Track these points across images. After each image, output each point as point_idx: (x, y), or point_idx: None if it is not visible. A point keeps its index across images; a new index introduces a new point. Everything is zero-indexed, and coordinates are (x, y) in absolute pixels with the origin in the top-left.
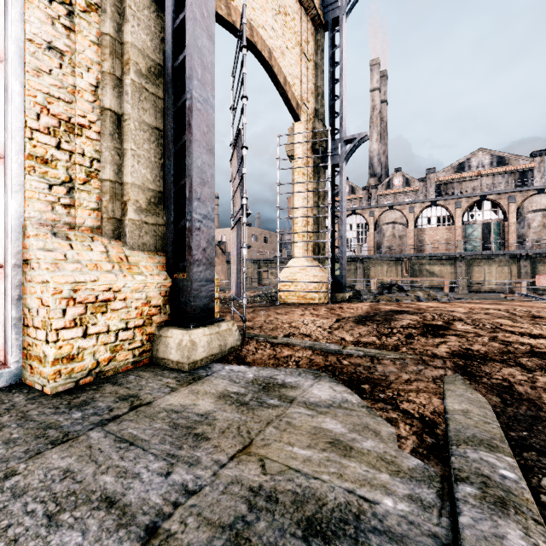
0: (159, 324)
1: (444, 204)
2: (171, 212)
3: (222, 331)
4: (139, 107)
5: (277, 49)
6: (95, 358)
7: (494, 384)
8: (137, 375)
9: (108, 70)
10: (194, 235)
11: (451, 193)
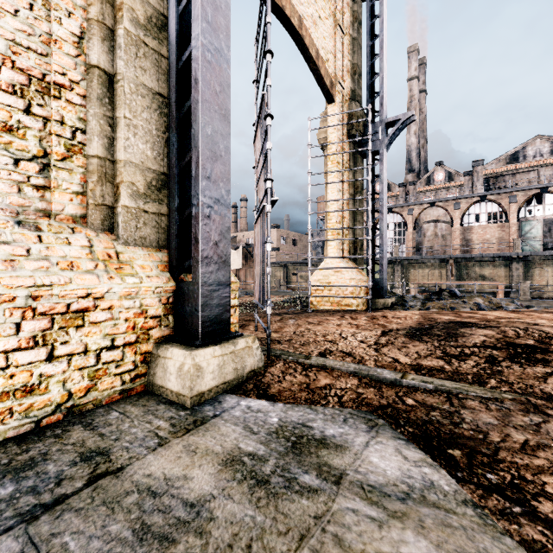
0: (158, 340)
1: (496, 198)
2: (175, 197)
3: (238, 350)
4: (136, 65)
5: (308, 18)
6: (66, 388)
7: None
8: (122, 412)
9: (96, 17)
10: (202, 225)
11: (502, 187)
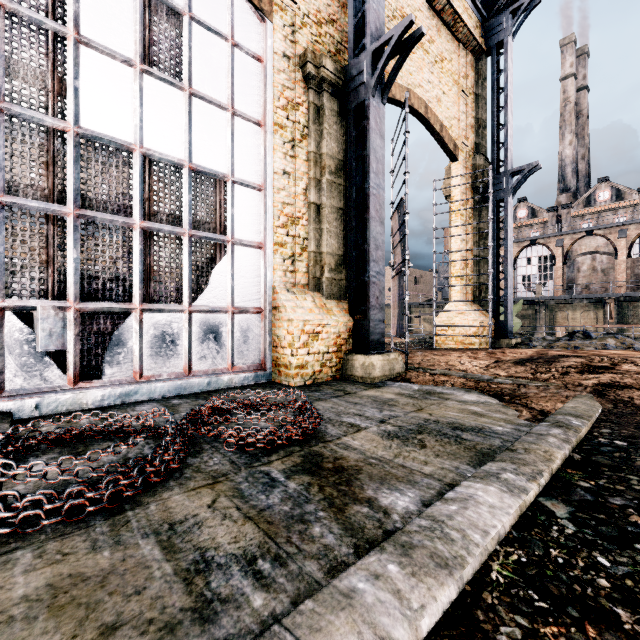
0: (345, 352)
1: None
2: (353, 271)
3: (391, 359)
4: (330, 196)
5: (433, 100)
6: (313, 369)
7: (617, 399)
8: (337, 383)
9: (313, 176)
10: (371, 288)
11: None
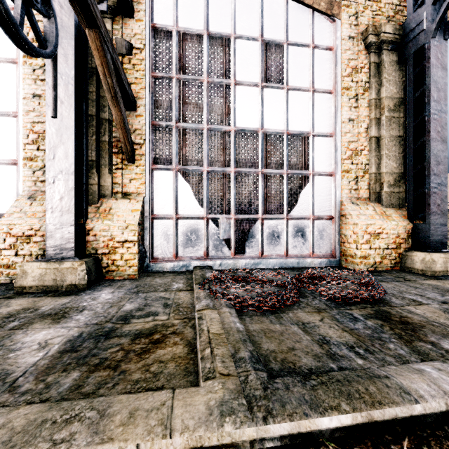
0: (404, 249)
1: None
2: (412, 184)
3: None
4: (389, 129)
5: None
6: (374, 260)
7: None
8: (397, 272)
9: (373, 117)
10: (431, 197)
11: None
